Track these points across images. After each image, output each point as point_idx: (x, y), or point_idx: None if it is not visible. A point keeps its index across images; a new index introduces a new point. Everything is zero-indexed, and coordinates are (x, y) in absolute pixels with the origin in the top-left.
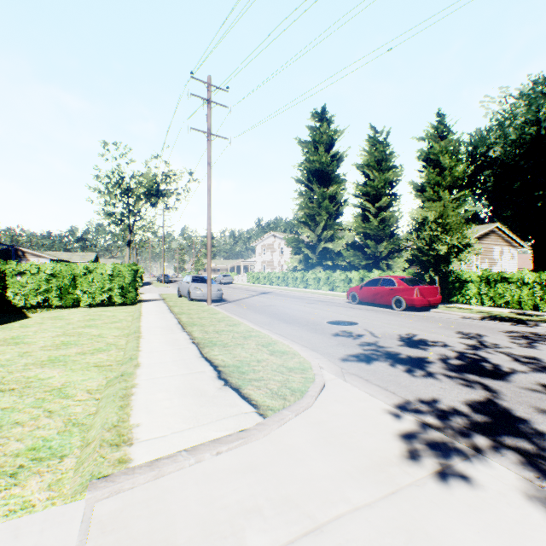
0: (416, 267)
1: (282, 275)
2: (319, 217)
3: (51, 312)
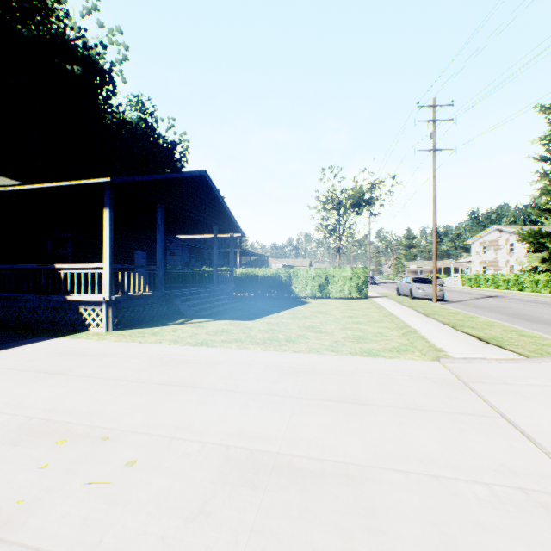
0: None
1: (513, 278)
2: None
3: (316, 300)
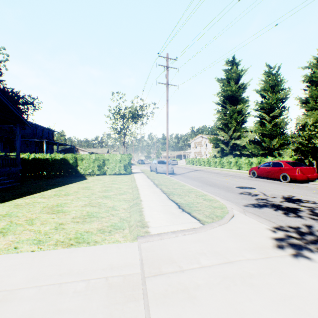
0: None
1: (207, 160)
2: (230, 125)
3: (95, 177)
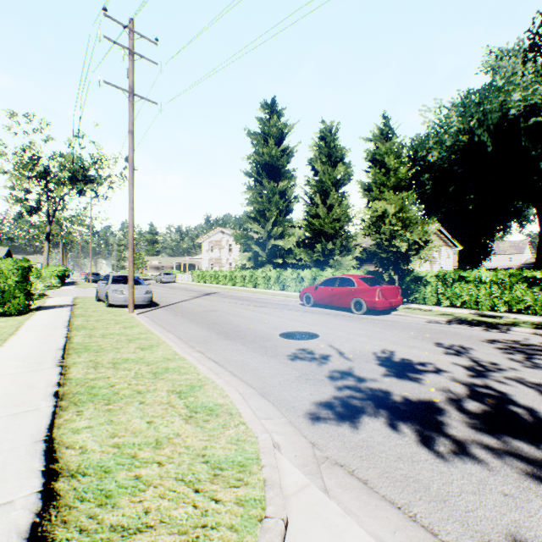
0: (365, 265)
1: (230, 274)
2: (269, 213)
3: None
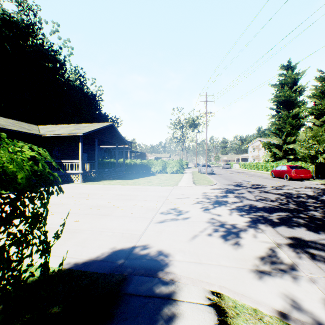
0: None
1: (256, 164)
2: (284, 129)
3: (161, 174)
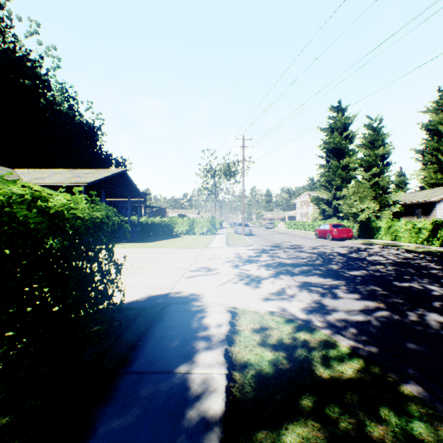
0: (406, 217)
1: (303, 223)
2: (334, 182)
3: (187, 236)
